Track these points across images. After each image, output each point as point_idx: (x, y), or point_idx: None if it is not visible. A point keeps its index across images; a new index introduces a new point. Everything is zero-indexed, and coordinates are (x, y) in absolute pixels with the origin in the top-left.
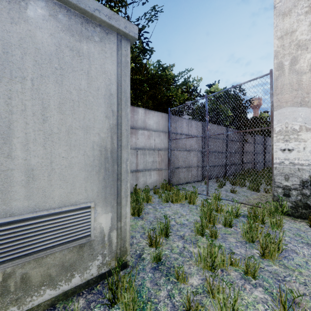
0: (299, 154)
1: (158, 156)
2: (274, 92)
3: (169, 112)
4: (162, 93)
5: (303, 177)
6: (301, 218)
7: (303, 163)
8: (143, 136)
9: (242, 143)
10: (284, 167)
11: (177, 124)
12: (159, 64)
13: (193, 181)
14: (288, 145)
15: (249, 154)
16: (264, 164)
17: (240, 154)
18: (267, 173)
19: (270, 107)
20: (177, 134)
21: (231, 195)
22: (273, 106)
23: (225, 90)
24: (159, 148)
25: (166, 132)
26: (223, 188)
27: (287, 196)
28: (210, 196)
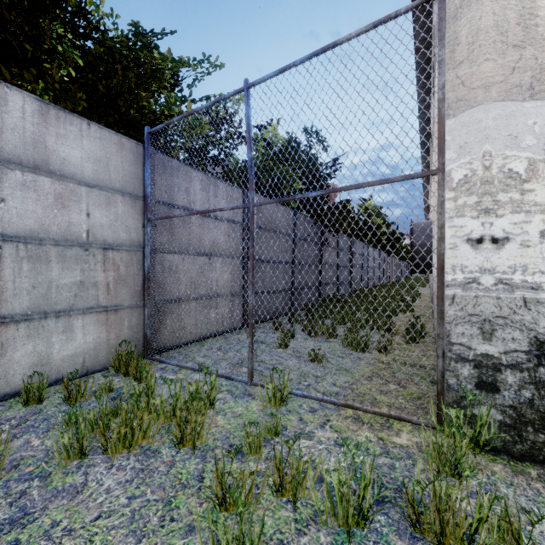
0: (527, 253)
1: (105, 266)
2: (448, 57)
3: (148, 139)
4: (139, 101)
5: (541, 327)
6: (534, 462)
7: (541, 281)
8: (33, 193)
9: (319, 247)
10: (480, 297)
11: (175, 180)
12: (136, 32)
13: (221, 331)
14: (494, 224)
15: (330, 267)
16: (350, 286)
17: (316, 268)
18: (364, 303)
19: (439, 103)
20: (173, 207)
21: (312, 372)
22: (446, 103)
23: (301, 60)
24: (109, 242)
25: (138, 196)
26: (291, 346)
27: (491, 388)
28: (257, 384)
